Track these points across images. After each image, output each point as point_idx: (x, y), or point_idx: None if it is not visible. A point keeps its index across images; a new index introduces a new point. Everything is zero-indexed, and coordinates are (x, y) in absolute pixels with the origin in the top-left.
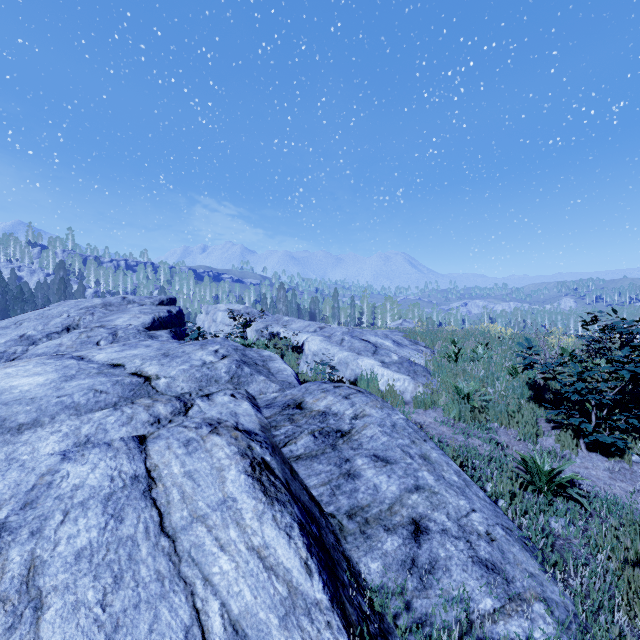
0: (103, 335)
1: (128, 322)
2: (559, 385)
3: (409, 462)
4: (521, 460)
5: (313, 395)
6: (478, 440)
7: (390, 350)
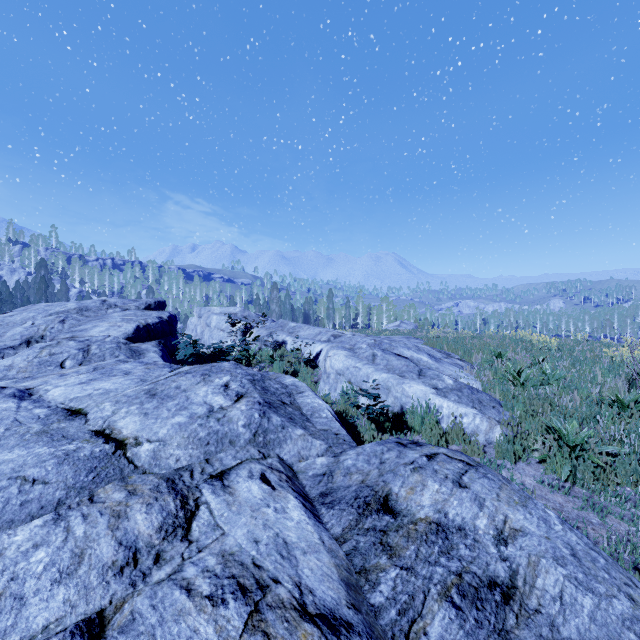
0: (71, 352)
1: (106, 332)
2: None
3: None
4: None
5: (401, 478)
6: (622, 522)
7: (431, 367)
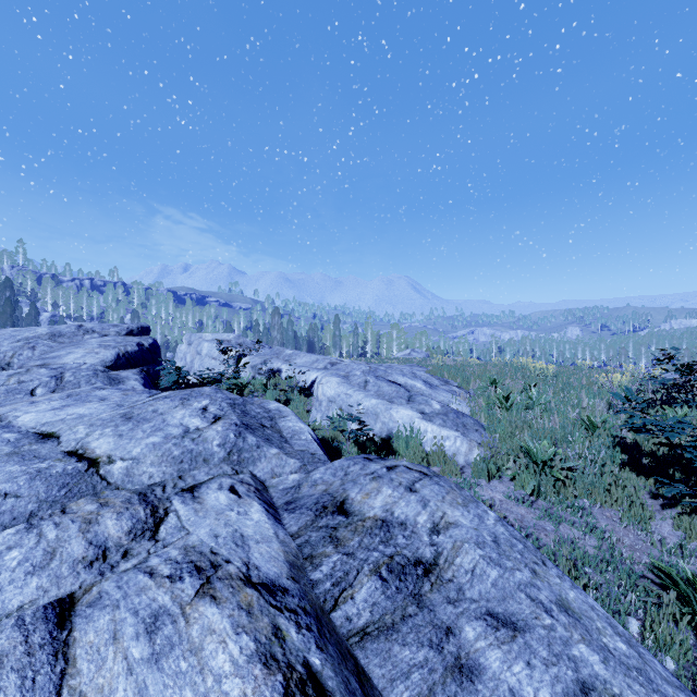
0: (42, 379)
1: (82, 359)
2: (689, 456)
3: (549, 624)
4: (643, 562)
5: (359, 486)
6: (573, 529)
7: (424, 394)
